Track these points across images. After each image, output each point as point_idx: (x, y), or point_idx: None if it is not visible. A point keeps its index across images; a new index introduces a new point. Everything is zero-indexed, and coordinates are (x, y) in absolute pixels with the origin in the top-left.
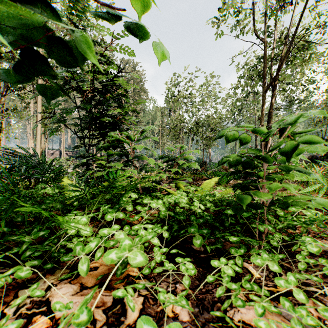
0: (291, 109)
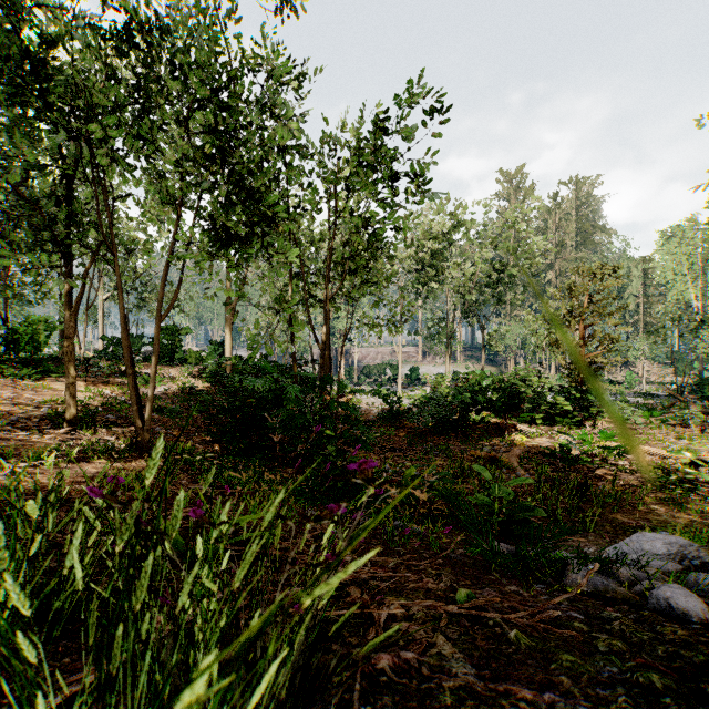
0: None
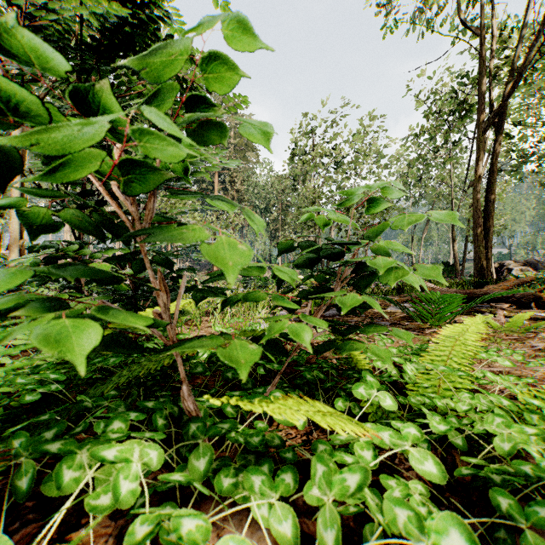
0: (519, 173)
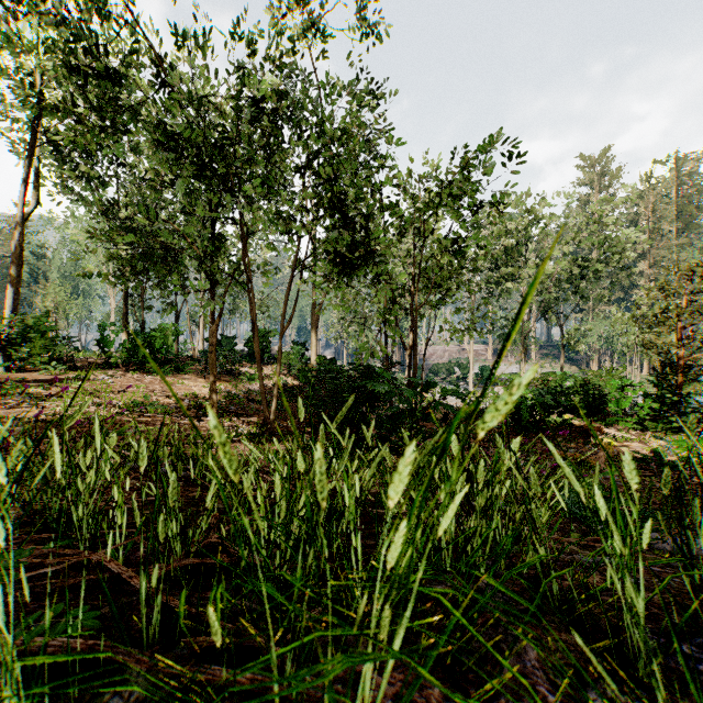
0: None
